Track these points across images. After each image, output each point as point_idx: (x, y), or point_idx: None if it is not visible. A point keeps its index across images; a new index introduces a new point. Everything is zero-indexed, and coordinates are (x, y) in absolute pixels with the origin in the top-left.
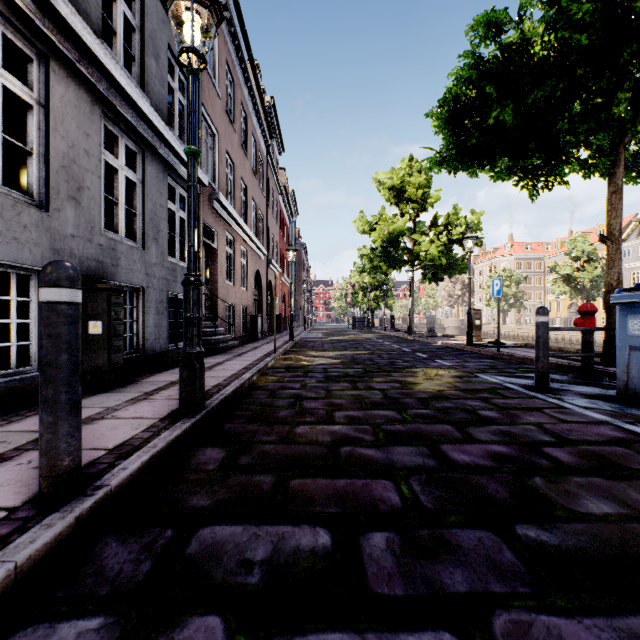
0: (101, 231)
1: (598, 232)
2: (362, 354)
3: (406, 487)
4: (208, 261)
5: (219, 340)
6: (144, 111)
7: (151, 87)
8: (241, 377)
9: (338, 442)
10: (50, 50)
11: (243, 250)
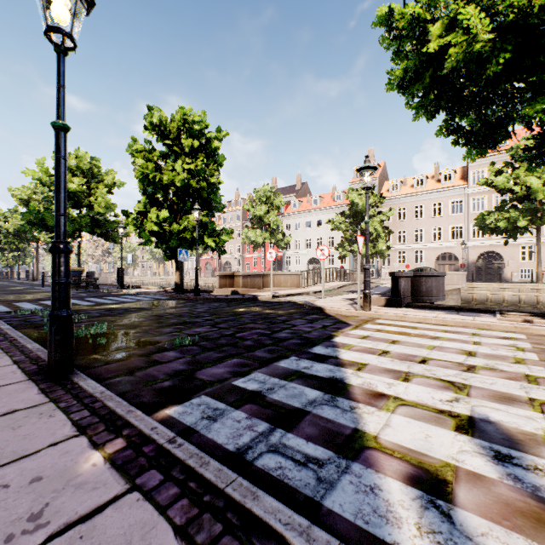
0: None
1: None
2: None
3: None
4: None
5: None
6: None
7: None
8: None
9: None
10: None
11: None
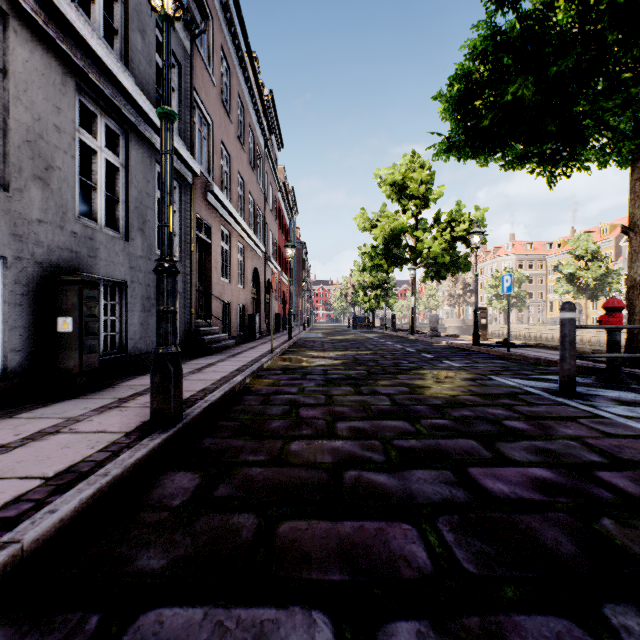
0: (75, 217)
1: (601, 231)
2: (364, 354)
3: (434, 535)
4: (202, 257)
5: (213, 339)
6: (126, 87)
7: (136, 64)
8: (231, 380)
9: (341, 464)
10: (10, 6)
11: (240, 246)
